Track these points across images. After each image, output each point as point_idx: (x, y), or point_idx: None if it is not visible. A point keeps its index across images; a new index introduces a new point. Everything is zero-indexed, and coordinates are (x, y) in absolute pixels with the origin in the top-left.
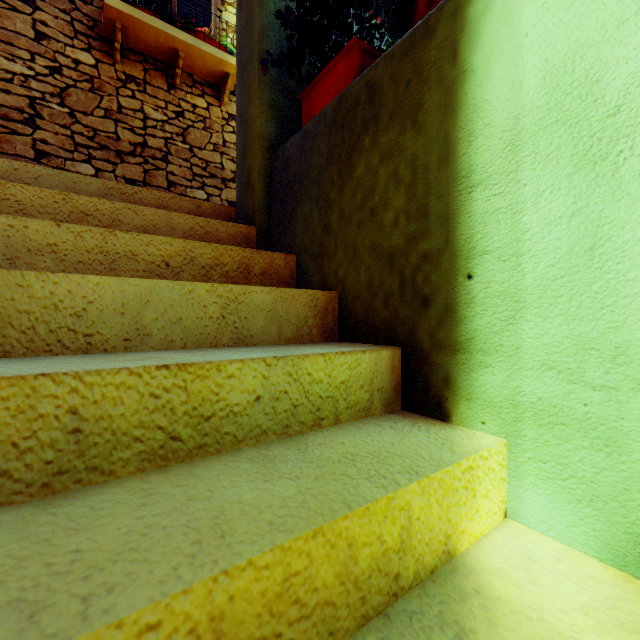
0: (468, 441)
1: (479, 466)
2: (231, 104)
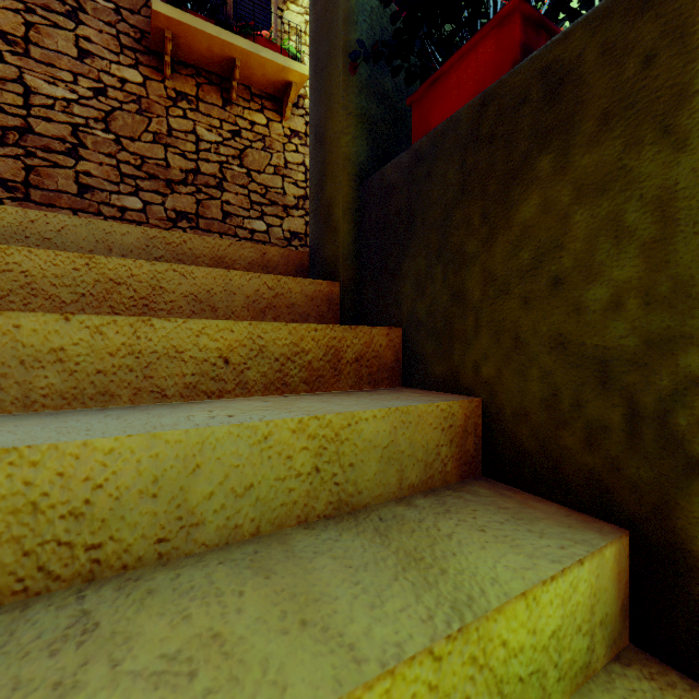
0: None
1: None
2: (294, 118)
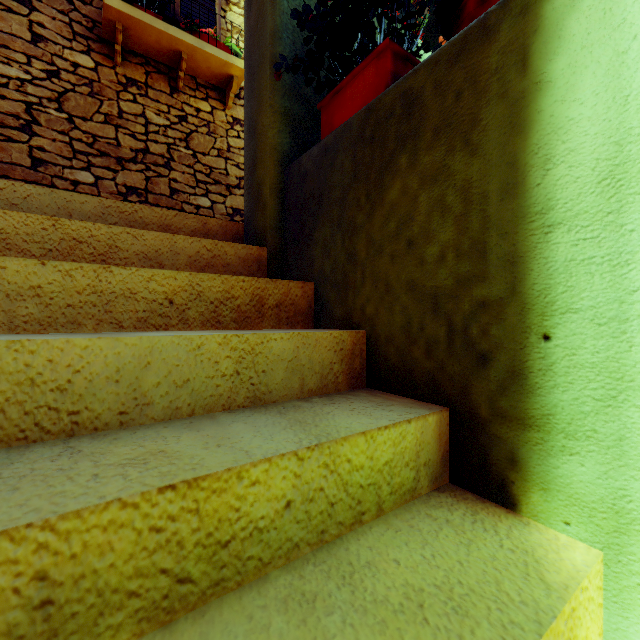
0: (555, 556)
1: (580, 602)
2: (236, 108)
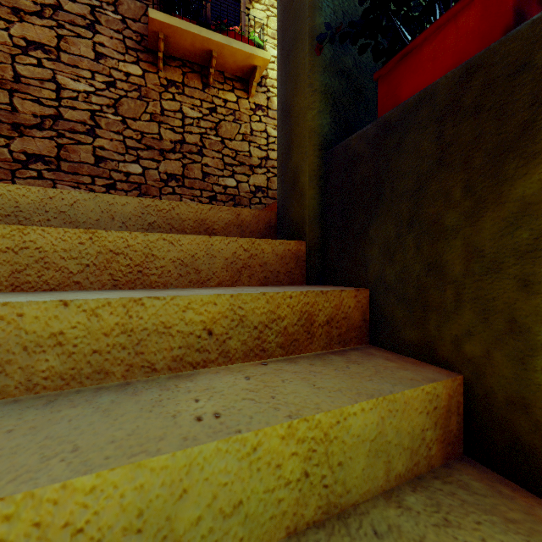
0: None
1: None
2: (258, 95)
